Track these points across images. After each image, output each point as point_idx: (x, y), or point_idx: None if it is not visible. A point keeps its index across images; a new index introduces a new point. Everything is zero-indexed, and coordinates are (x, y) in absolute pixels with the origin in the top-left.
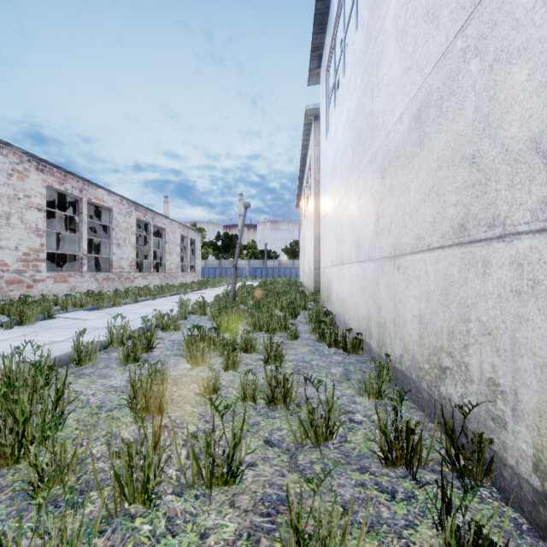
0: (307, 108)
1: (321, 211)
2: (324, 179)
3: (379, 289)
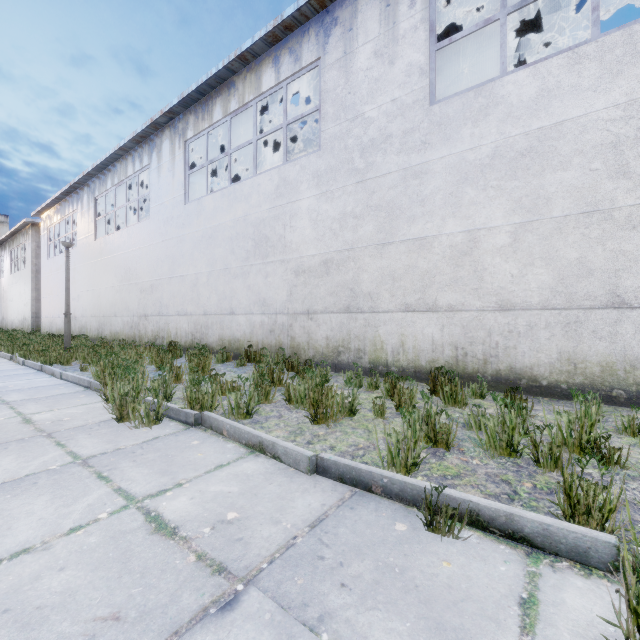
0: (28, 220)
1: (43, 289)
2: (46, 275)
3: (72, 324)
